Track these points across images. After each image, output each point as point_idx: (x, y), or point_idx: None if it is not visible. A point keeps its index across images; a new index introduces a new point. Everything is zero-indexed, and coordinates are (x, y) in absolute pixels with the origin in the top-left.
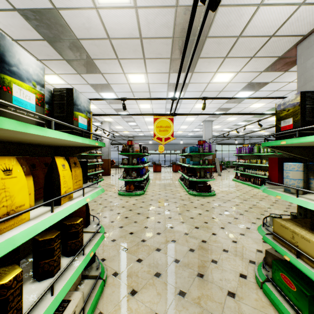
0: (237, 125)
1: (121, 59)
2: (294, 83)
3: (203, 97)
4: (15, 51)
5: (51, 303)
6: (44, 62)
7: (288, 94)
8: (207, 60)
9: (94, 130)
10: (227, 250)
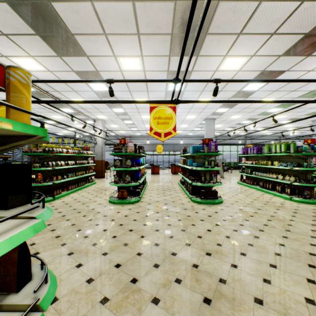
0: (240, 124)
1: (110, 34)
2: (313, 72)
3: (215, 79)
4: None
5: None
6: (12, 37)
7: (303, 87)
8: (216, 37)
9: (87, 129)
10: (261, 300)
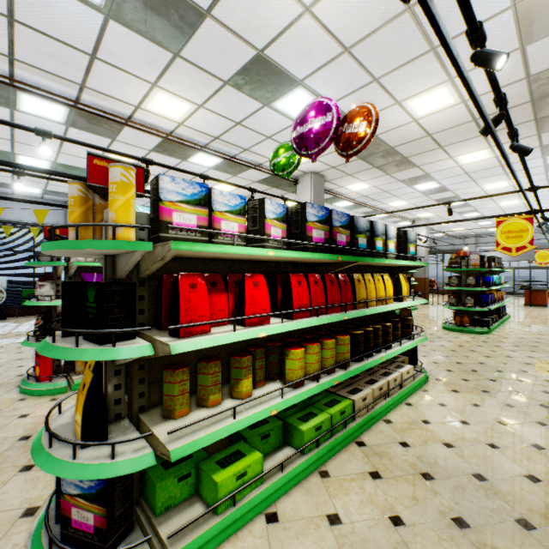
0: None
1: (446, 145)
2: None
3: None
4: (389, 228)
5: (401, 348)
6: (353, 175)
7: None
8: None
9: None
10: None
